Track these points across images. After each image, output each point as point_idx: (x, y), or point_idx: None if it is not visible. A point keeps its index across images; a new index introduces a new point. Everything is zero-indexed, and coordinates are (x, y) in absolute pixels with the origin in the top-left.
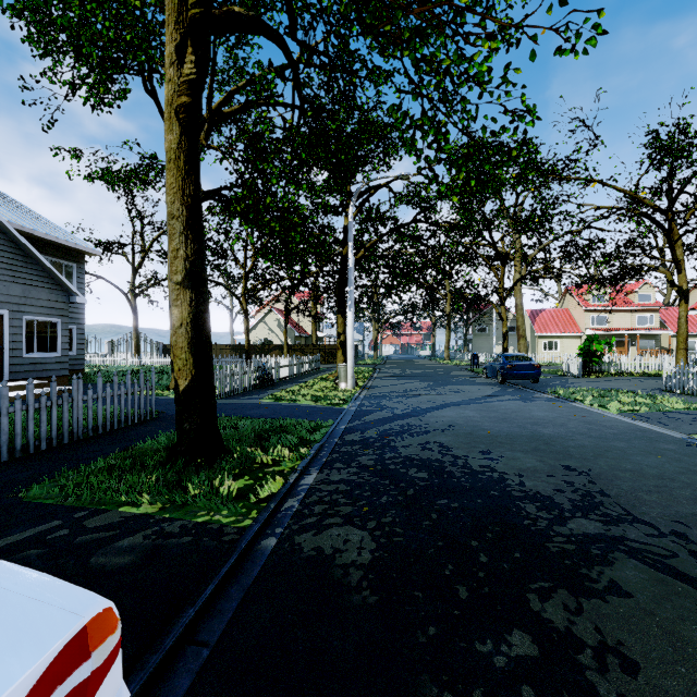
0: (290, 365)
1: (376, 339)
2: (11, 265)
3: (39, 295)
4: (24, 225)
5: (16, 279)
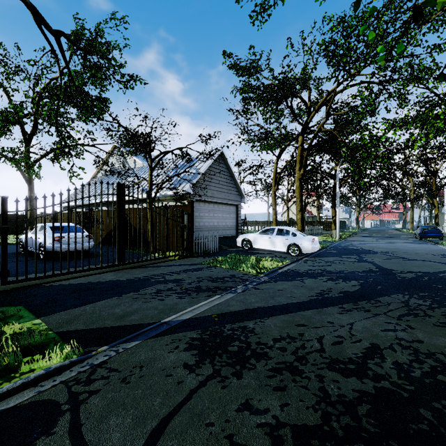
0: (310, 230)
1: (357, 217)
2: None
3: None
4: None
5: None
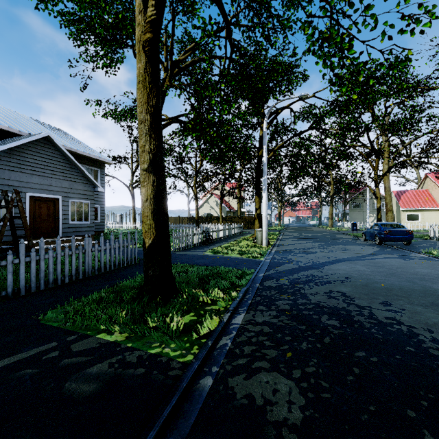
0: (223, 229)
1: (280, 213)
2: (63, 169)
3: (78, 187)
4: (72, 147)
5: (66, 178)
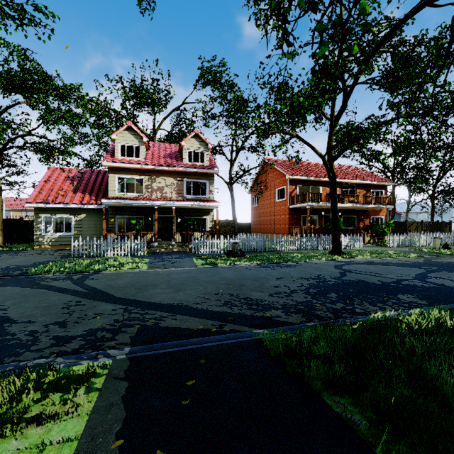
0: None
1: None
2: None
3: None
4: None
5: None
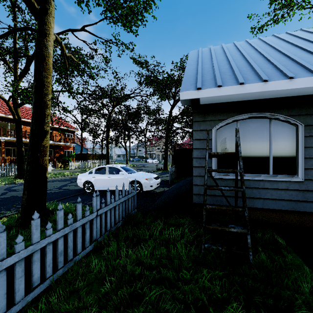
0: None
1: None
2: None
3: None
4: None
5: None
